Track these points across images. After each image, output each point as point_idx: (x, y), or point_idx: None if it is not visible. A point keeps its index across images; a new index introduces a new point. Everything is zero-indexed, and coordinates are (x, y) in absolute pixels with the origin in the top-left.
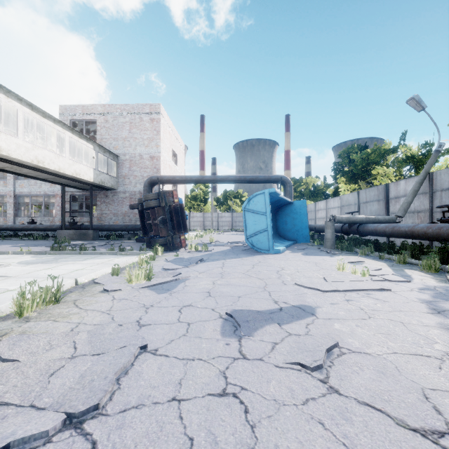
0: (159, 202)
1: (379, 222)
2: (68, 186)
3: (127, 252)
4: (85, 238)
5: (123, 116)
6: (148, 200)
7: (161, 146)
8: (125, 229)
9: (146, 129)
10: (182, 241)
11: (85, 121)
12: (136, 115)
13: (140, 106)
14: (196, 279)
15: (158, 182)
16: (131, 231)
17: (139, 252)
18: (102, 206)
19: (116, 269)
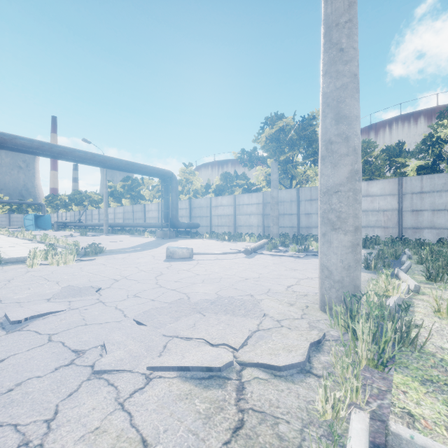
0: None
1: (72, 222)
2: None
3: None
4: None
5: None
6: None
7: None
8: None
9: None
10: None
11: None
12: None
13: None
14: None
15: None
16: None
17: None
18: None
19: None
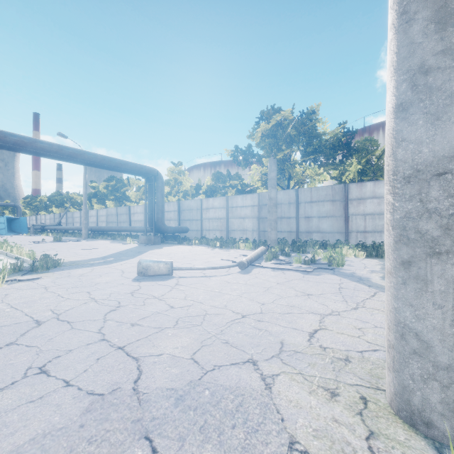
0: None
1: (50, 226)
2: None
3: None
4: None
5: None
6: None
7: None
8: None
9: None
10: None
11: None
12: None
13: None
14: None
15: None
16: None
17: None
18: None
19: None
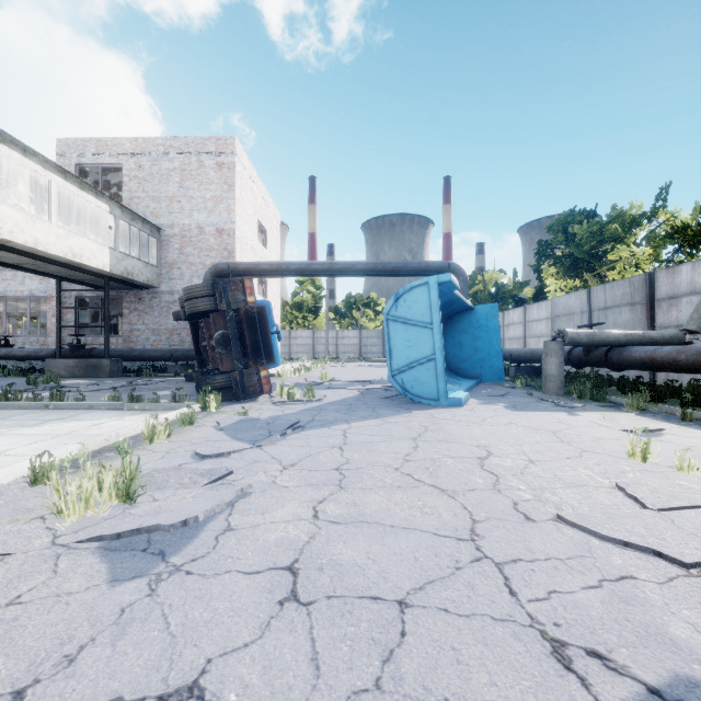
0: (215, 302)
1: (652, 342)
2: (68, 281)
3: (144, 404)
4: (96, 374)
5: (170, 158)
6: (193, 299)
7: (237, 212)
8: (171, 358)
9: (209, 181)
10: (262, 381)
11: (103, 169)
12: (192, 156)
13: (199, 140)
14: (266, 495)
15: (230, 274)
16: (181, 360)
17: (171, 404)
18: (131, 317)
19: (45, 467)
